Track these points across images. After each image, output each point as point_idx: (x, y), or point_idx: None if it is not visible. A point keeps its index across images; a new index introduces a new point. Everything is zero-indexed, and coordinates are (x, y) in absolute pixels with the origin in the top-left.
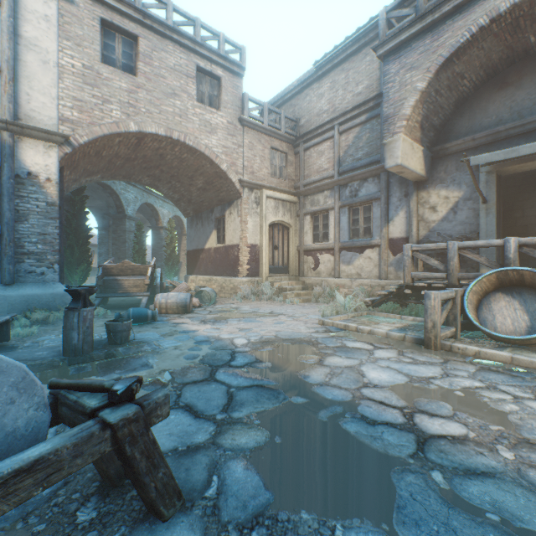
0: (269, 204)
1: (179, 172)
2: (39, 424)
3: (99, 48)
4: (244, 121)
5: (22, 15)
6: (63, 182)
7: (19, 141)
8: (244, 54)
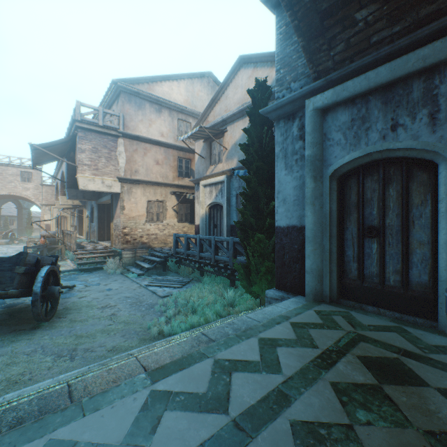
0: (55, 210)
1: (25, 199)
2: None
3: None
4: (42, 184)
5: None
6: None
7: None
8: None
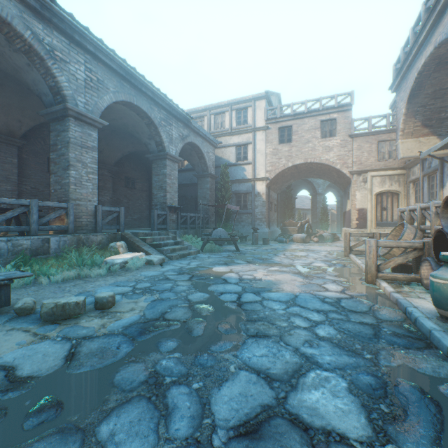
0: (374, 181)
1: (323, 171)
2: (227, 237)
3: (277, 140)
4: (351, 136)
5: (256, 143)
6: (269, 192)
7: (256, 183)
8: (352, 95)
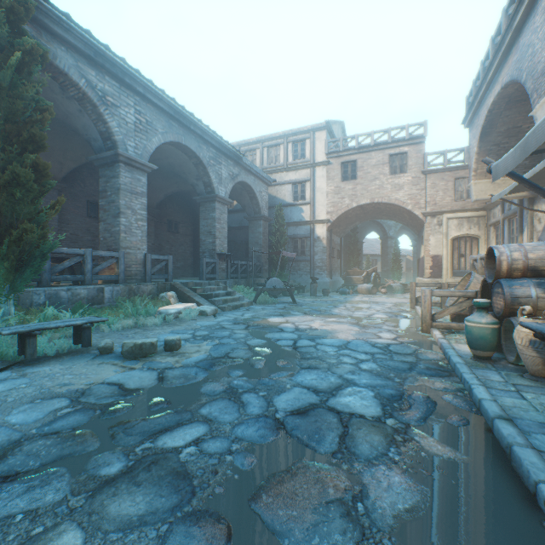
0: (450, 224)
1: (394, 212)
2: (282, 287)
3: (340, 177)
4: (424, 172)
5: (316, 180)
6: (330, 236)
7: (315, 226)
8: (425, 126)
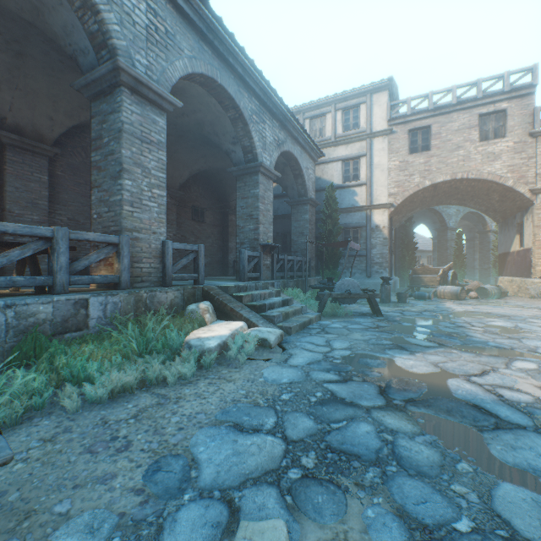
0: None
1: (475, 193)
2: (360, 292)
3: (407, 148)
4: (534, 134)
5: (373, 154)
6: (391, 225)
7: (372, 212)
8: (534, 71)
